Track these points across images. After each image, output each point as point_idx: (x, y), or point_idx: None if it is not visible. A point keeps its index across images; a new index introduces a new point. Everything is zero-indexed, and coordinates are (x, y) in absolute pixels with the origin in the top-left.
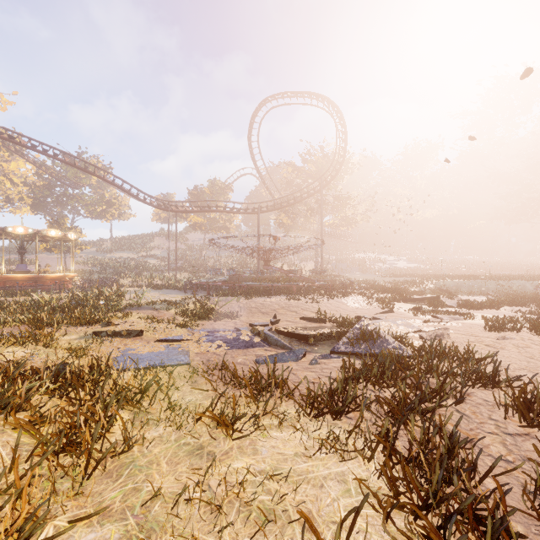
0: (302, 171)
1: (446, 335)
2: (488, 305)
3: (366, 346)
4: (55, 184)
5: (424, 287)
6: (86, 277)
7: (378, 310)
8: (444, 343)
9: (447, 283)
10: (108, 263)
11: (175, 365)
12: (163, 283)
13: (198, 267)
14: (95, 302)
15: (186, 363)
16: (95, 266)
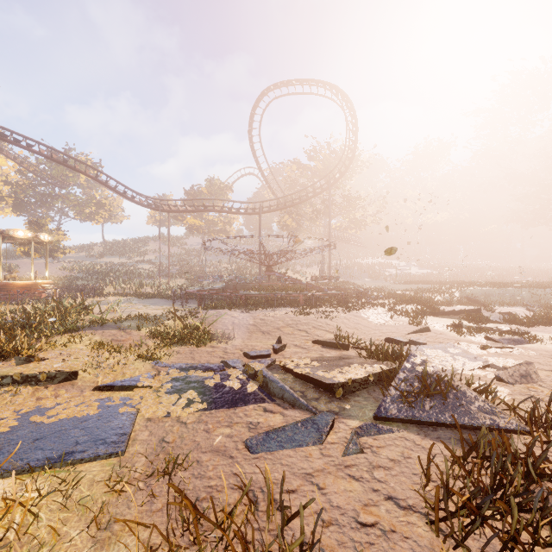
0: (307, 169)
1: (534, 374)
2: (543, 320)
3: (433, 405)
4: (39, 183)
5: (449, 296)
6: (67, 284)
7: (408, 327)
8: (541, 392)
9: (474, 291)
10: (96, 269)
11: (94, 459)
12: (153, 291)
13: (195, 272)
14: (45, 319)
15: (115, 452)
16: (82, 272)
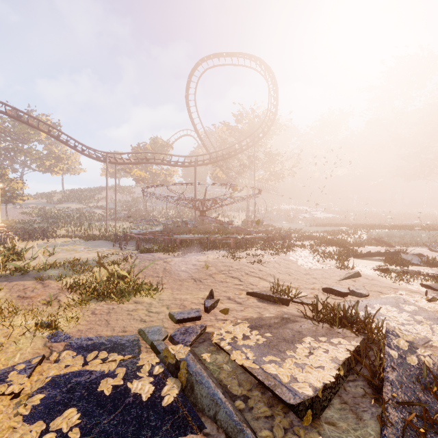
0: (235, 130)
1: None
2: None
3: None
4: (4, 139)
5: (359, 237)
6: (23, 227)
7: (337, 271)
8: None
9: (379, 233)
10: (54, 213)
11: None
12: (100, 233)
13: (140, 216)
14: None
15: None
16: (40, 216)
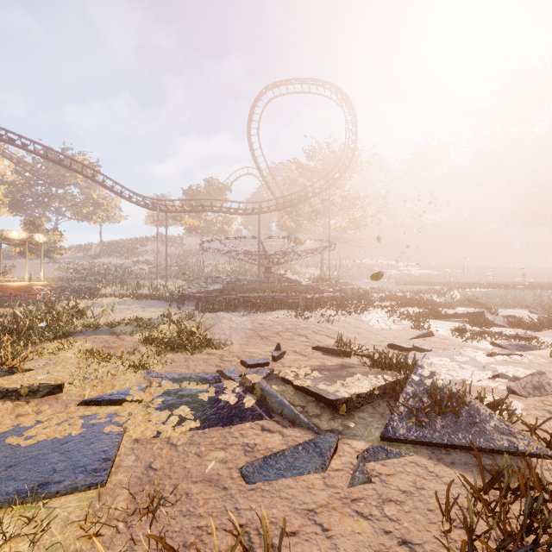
0: (307, 169)
1: (548, 386)
2: (548, 323)
3: (444, 424)
4: (36, 183)
5: (450, 297)
6: (63, 285)
7: (410, 331)
8: None
9: (475, 292)
10: (94, 269)
11: (71, 492)
12: (150, 293)
13: (193, 273)
14: (35, 324)
15: (95, 483)
16: (79, 272)
